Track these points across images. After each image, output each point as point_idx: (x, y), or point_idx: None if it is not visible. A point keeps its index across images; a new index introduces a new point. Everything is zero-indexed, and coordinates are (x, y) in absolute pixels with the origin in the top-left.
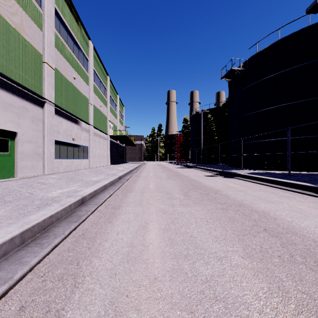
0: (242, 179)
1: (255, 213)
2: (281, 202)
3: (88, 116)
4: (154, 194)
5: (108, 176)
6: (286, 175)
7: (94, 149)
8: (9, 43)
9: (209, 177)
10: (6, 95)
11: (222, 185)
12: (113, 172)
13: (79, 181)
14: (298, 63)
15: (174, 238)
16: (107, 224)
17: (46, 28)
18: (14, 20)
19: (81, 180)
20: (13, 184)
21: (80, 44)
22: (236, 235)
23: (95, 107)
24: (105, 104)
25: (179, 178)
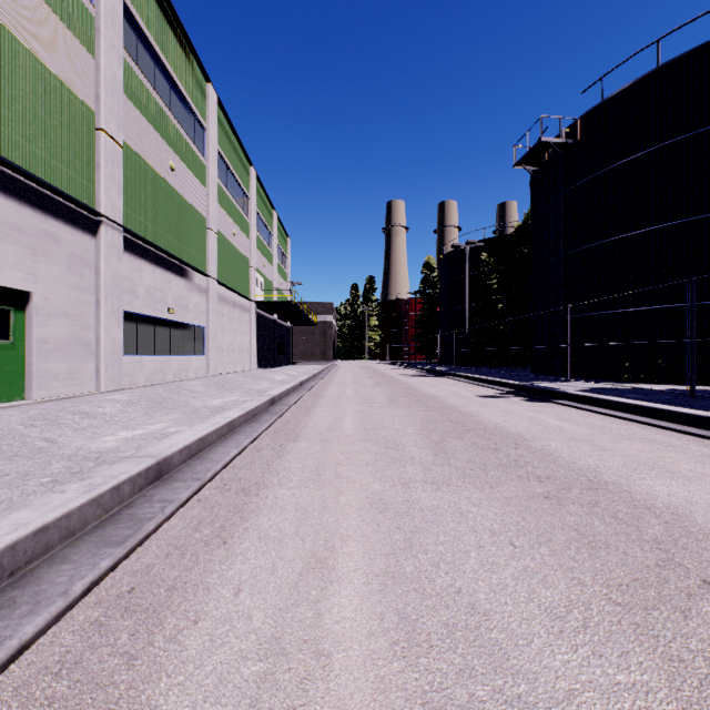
0: (574, 406)
1: (649, 515)
2: (709, 476)
3: (205, 256)
4: (356, 447)
5: (247, 396)
6: (685, 396)
7: (220, 332)
8: (10, 81)
9: (491, 399)
10: (4, 203)
11: (527, 421)
12: (260, 386)
13: (177, 407)
14: (709, 122)
15: (416, 618)
16: (212, 552)
17: (104, 48)
18: (23, 25)
19: (182, 405)
20: (13, 416)
21: (187, 92)
22: (620, 608)
23: (222, 236)
24: (245, 231)
25: (417, 403)
